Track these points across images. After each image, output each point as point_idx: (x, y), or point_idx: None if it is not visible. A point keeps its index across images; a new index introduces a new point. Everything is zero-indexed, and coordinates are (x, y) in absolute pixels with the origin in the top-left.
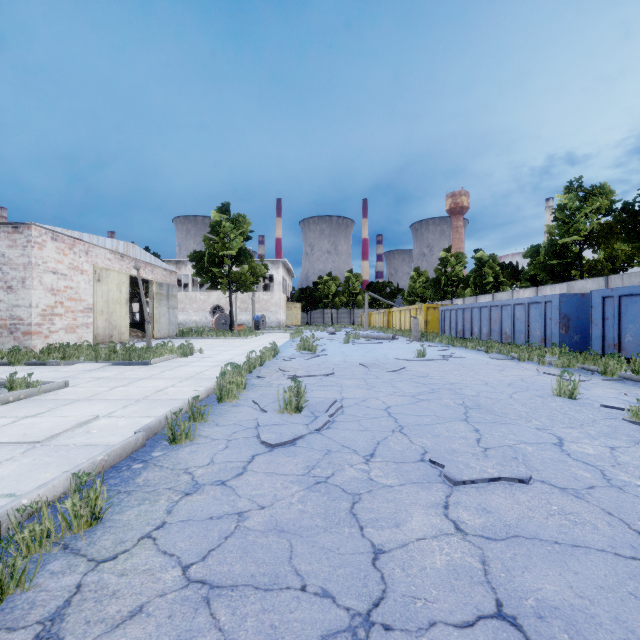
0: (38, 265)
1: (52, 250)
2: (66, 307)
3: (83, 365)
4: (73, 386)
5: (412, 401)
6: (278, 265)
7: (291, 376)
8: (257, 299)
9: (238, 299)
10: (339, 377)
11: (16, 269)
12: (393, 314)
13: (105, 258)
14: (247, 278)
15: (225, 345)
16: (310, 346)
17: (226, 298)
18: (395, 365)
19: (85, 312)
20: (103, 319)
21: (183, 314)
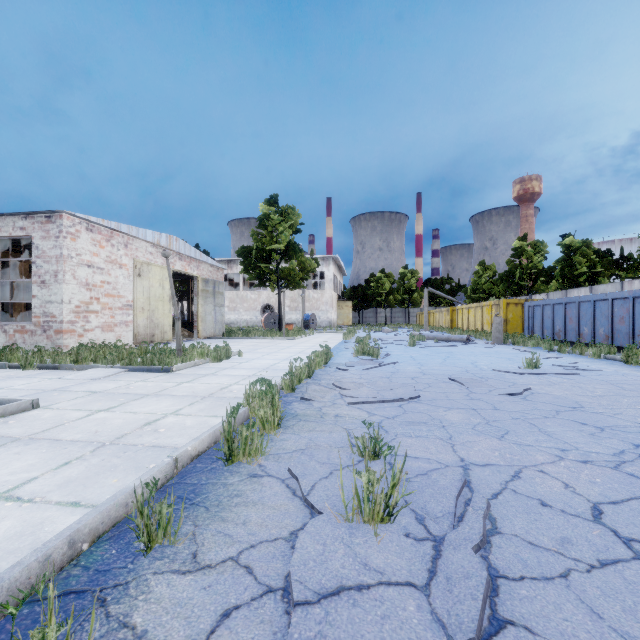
0: (71, 257)
1: (87, 241)
2: (103, 303)
3: (94, 371)
4: (45, 407)
5: (634, 487)
6: (329, 261)
7: (353, 399)
8: (307, 297)
9: (288, 298)
10: (429, 404)
11: (49, 262)
12: (458, 312)
13: (146, 252)
14: (296, 274)
15: (270, 346)
16: (371, 350)
17: (276, 297)
18: (504, 382)
19: (124, 309)
20: (144, 317)
21: (234, 313)
